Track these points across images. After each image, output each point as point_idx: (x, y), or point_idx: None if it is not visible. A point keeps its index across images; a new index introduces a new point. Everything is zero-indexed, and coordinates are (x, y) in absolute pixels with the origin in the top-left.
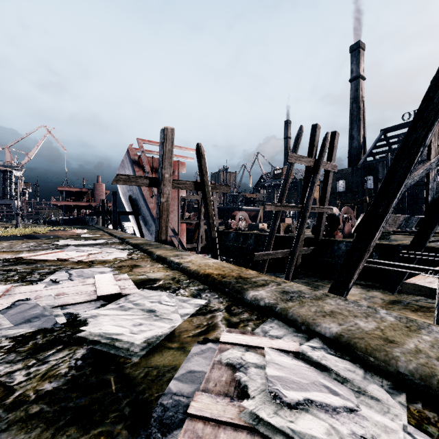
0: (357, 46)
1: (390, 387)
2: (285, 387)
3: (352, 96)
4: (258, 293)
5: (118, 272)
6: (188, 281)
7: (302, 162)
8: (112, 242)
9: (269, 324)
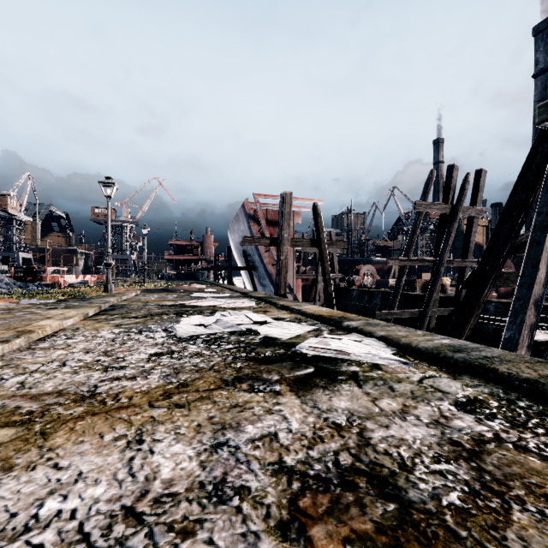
0: (546, 24)
1: (394, 350)
2: (346, 343)
3: (538, 97)
4: (350, 323)
5: (257, 314)
6: (307, 319)
7: (434, 210)
8: (237, 296)
9: (351, 334)
